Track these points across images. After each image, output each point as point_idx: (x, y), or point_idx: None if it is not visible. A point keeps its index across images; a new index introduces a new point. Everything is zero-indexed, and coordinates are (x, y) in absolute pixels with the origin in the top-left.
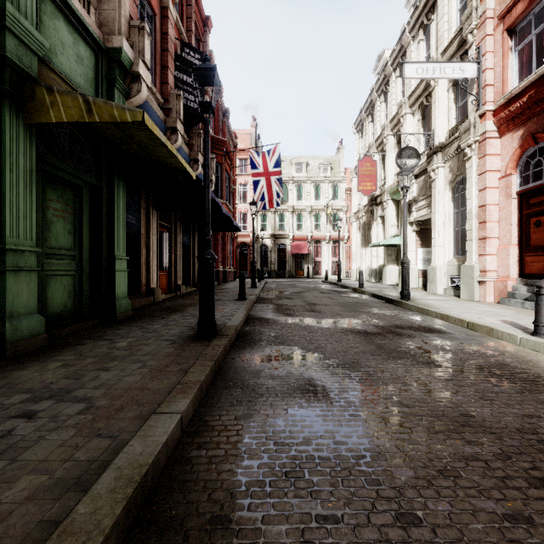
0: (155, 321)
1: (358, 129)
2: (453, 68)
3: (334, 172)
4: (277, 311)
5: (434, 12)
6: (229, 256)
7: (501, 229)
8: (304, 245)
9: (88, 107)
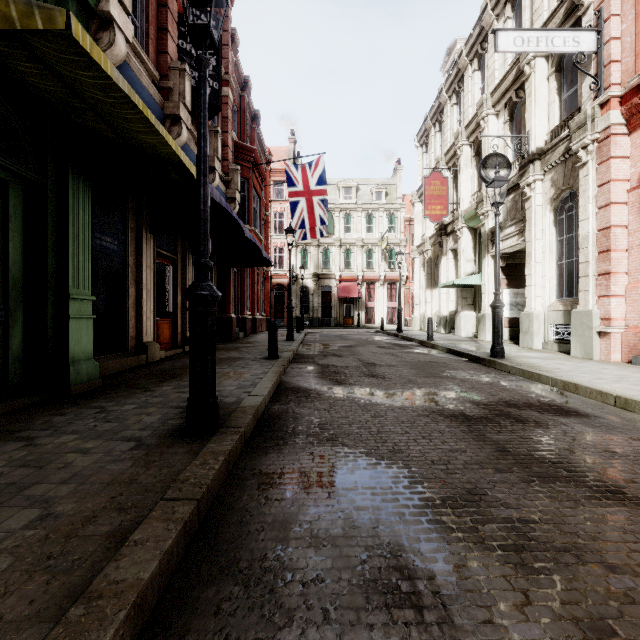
0: (129, 397)
1: (421, 142)
2: (564, 38)
3: (390, 198)
4: (322, 376)
5: None
6: (261, 300)
7: (631, 261)
8: (354, 287)
9: None
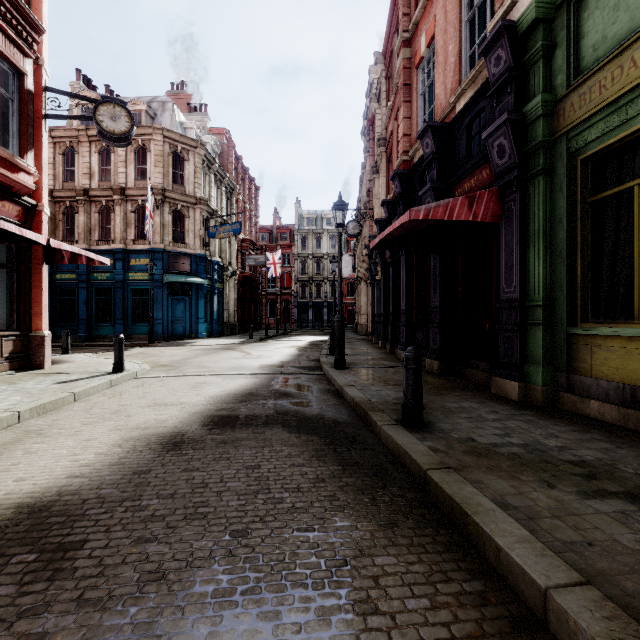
0: None
1: None
2: None
3: None
4: None
5: None
6: None
7: None
8: None
9: None
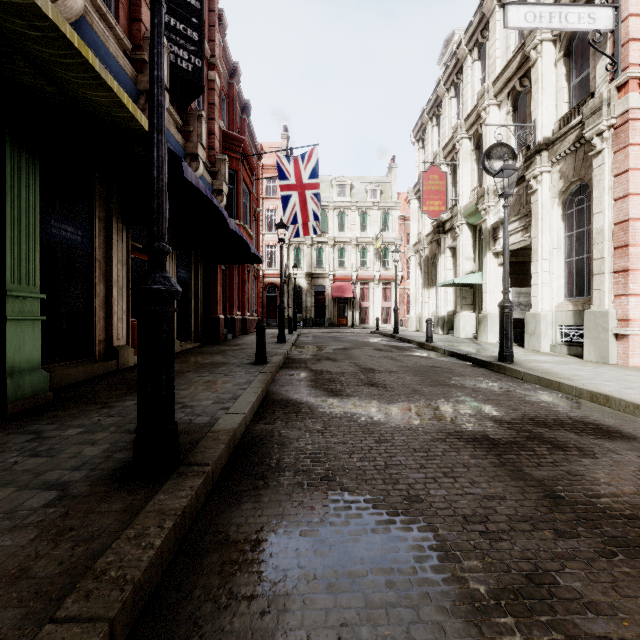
0: (79, 417)
1: (418, 137)
2: (579, 14)
3: (384, 196)
4: (315, 385)
5: None
6: (252, 299)
7: None
8: (348, 286)
9: None
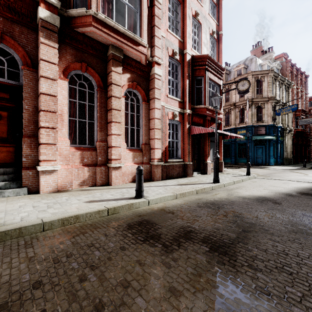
0: None
1: None
2: None
3: None
4: None
5: None
6: None
7: None
8: None
9: None
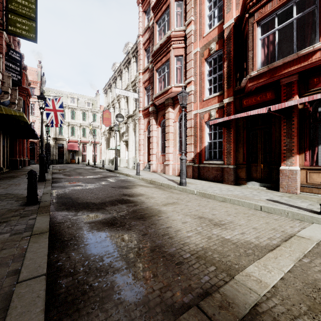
0: (11, 180)
1: (105, 92)
2: (131, 94)
3: (94, 106)
4: (65, 175)
5: (130, 64)
6: (26, 151)
7: (144, 147)
8: (76, 145)
9: (1, 108)
